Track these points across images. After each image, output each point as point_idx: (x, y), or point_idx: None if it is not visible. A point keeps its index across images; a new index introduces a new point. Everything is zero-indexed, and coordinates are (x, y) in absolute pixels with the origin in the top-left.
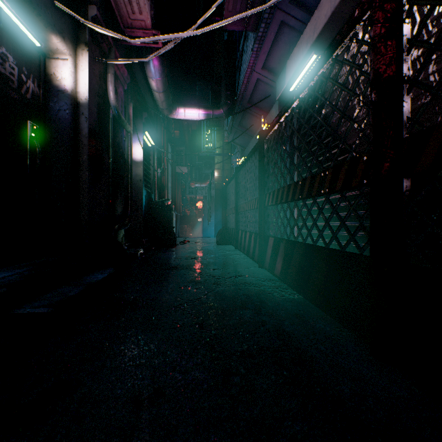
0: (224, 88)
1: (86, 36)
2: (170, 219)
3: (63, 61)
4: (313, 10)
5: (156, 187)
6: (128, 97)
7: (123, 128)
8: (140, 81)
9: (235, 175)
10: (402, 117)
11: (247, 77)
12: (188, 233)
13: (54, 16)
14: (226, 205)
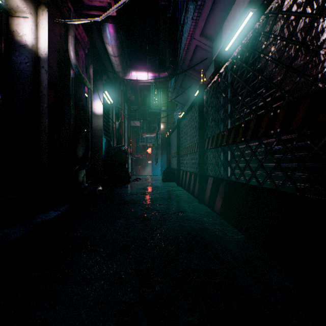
0: (168, 55)
1: None
2: (125, 161)
3: (24, 19)
4: None
5: (114, 136)
6: (88, 60)
7: (84, 85)
8: (100, 50)
9: (177, 125)
10: None
11: (187, 44)
12: (141, 172)
13: None
14: (170, 150)
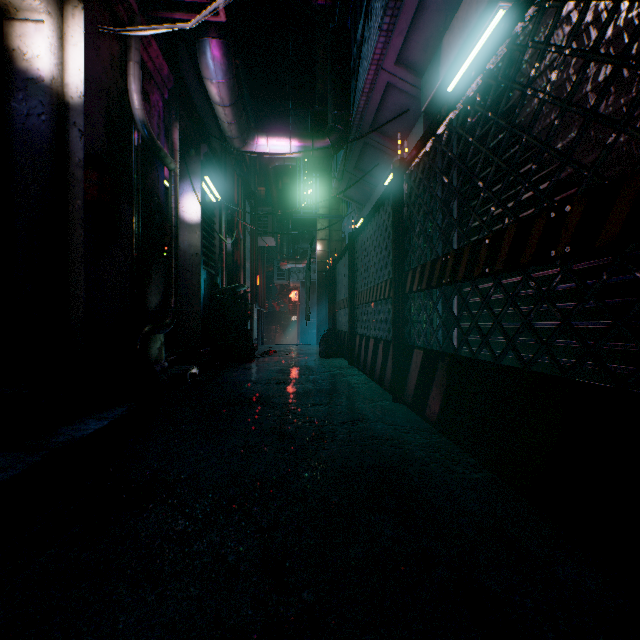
0: (332, 105)
1: None
2: (246, 316)
3: (35, 25)
4: None
5: (224, 266)
6: (170, 113)
7: (161, 164)
8: (195, 93)
9: (349, 245)
10: None
11: (370, 82)
12: (279, 338)
13: None
14: (335, 295)
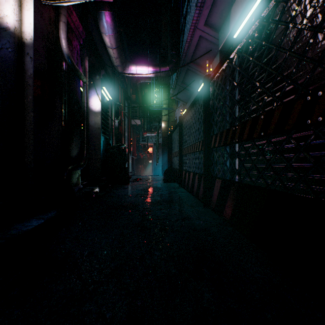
0: (170, 49)
1: None
2: (125, 161)
3: None
4: None
5: (113, 134)
6: (84, 51)
7: (79, 79)
8: (98, 43)
9: (179, 123)
10: None
11: (190, 35)
12: (142, 172)
13: None
14: (171, 149)
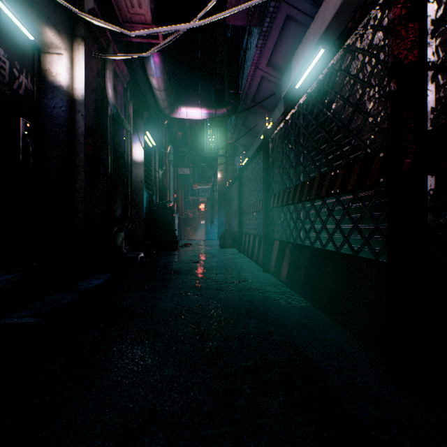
0: (227, 87)
1: (83, 30)
2: (172, 221)
3: (58, 56)
4: (320, 3)
5: (157, 189)
6: (127, 95)
7: (122, 128)
8: (141, 80)
9: (238, 176)
10: (426, 107)
11: (251, 75)
12: (191, 236)
13: (48, 8)
14: (230, 207)
